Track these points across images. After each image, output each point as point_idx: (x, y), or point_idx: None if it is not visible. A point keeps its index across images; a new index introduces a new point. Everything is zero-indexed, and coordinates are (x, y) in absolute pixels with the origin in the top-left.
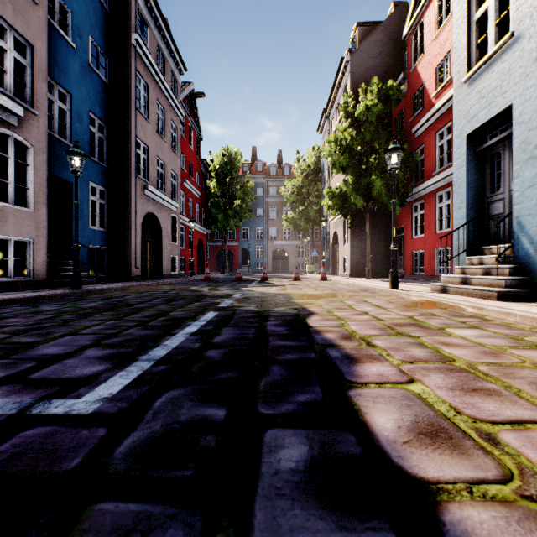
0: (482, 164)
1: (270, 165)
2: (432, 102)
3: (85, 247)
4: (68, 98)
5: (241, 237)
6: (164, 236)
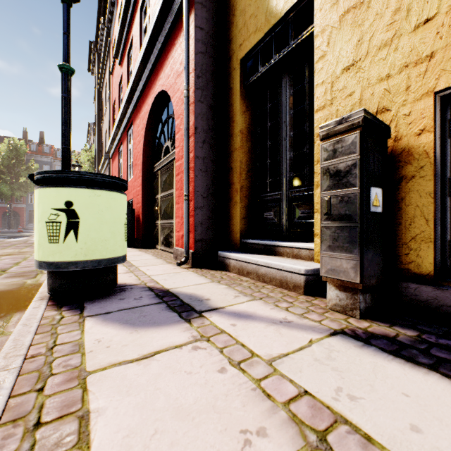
0: None
1: (57, 149)
2: None
3: None
4: None
5: (28, 201)
6: None
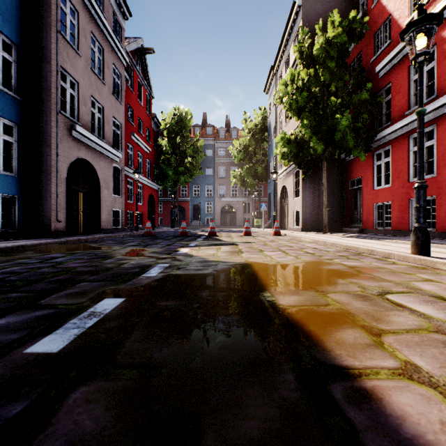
0: None
1: (219, 129)
2: None
3: None
4: None
5: (192, 194)
6: (103, 187)
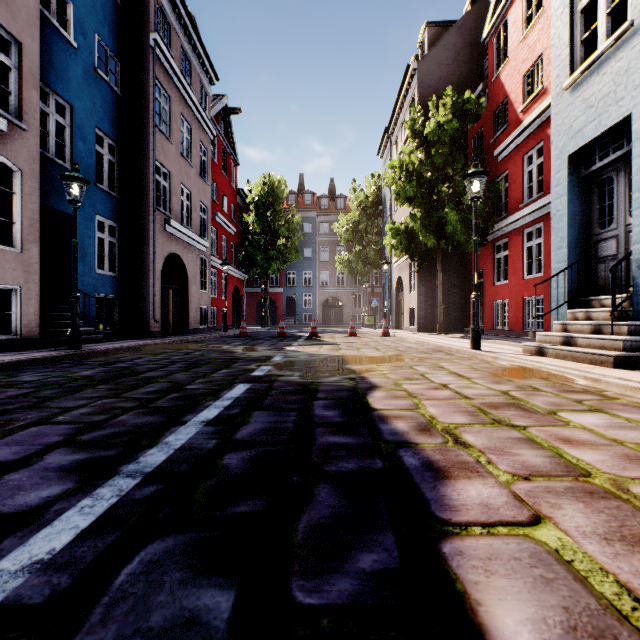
0: (589, 193)
1: (321, 196)
2: (519, 118)
3: (89, 296)
4: (68, 111)
5: (285, 283)
6: (191, 282)
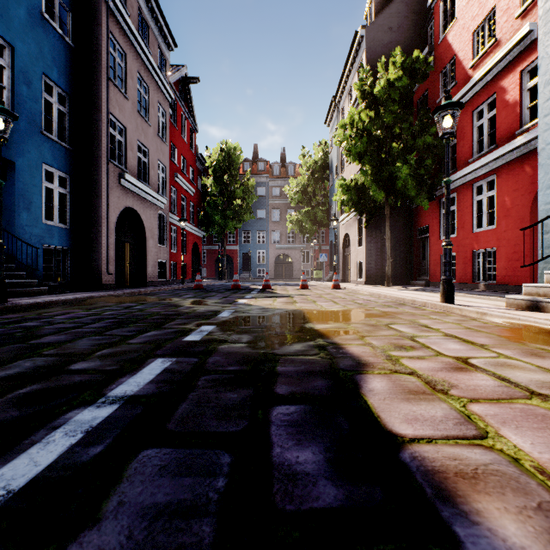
0: None
1: (273, 164)
2: (468, 75)
3: (32, 246)
4: (9, 51)
5: (241, 241)
6: (148, 236)
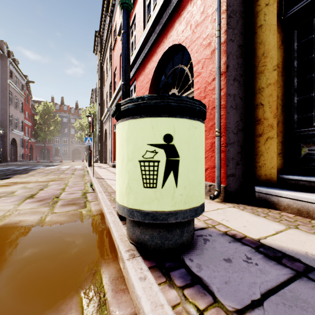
0: None
1: (71, 108)
2: None
3: None
4: None
5: (54, 142)
6: (18, 146)
